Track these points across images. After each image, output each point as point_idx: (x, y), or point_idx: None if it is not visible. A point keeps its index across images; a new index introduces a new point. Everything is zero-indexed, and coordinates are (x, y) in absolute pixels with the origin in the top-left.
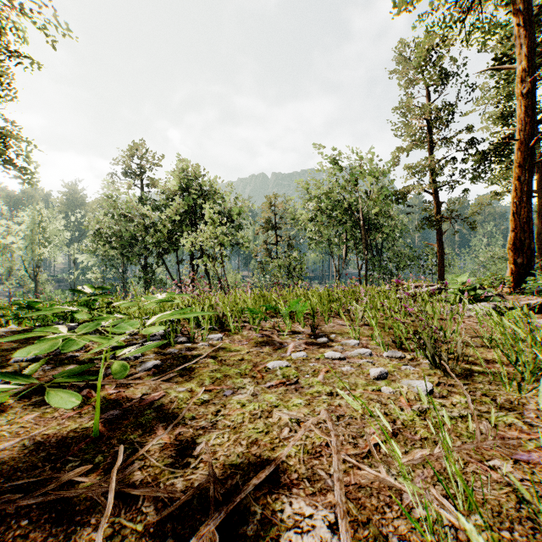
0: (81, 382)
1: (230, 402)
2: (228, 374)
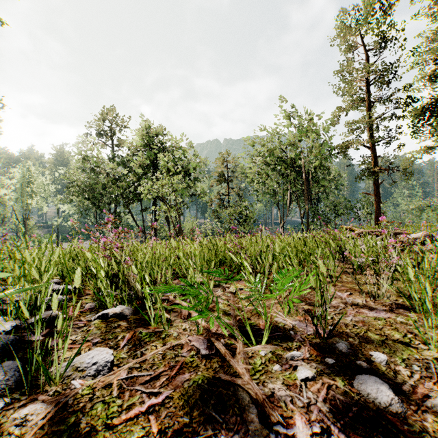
0: None
1: None
2: None
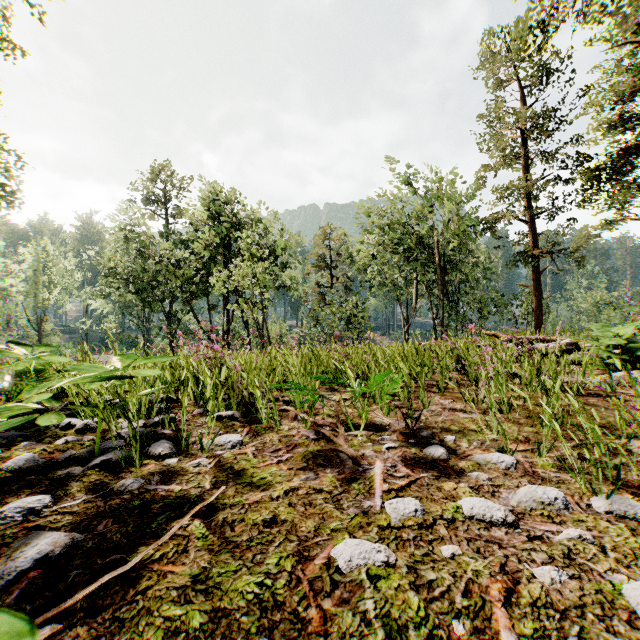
0: None
1: None
2: (224, 609)
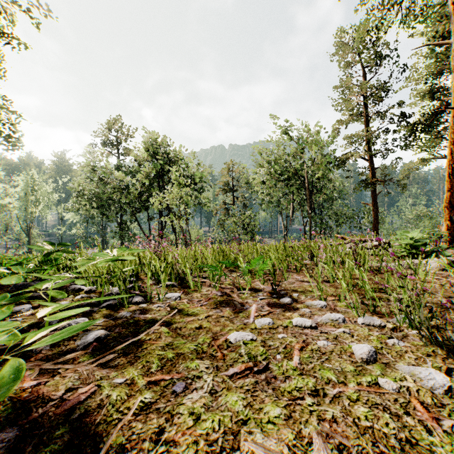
0: (1, 364)
1: (179, 412)
2: (181, 353)
